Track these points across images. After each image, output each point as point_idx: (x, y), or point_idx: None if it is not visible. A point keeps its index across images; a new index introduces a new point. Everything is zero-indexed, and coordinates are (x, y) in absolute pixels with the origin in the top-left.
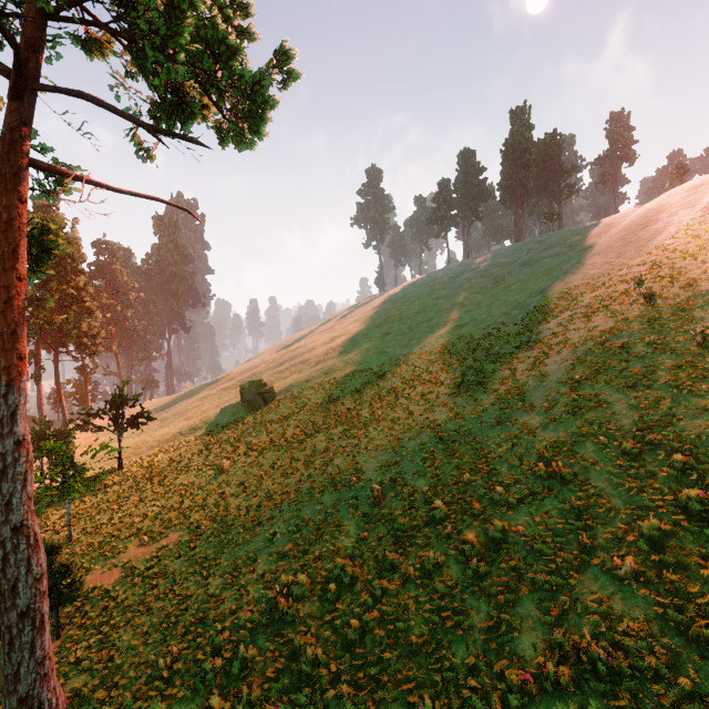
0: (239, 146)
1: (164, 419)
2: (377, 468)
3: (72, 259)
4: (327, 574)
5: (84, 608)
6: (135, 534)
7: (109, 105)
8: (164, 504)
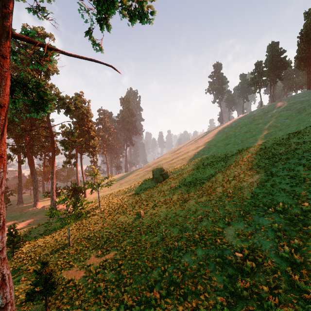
0: (142, 21)
1: (121, 183)
2: (235, 235)
3: (86, 116)
4: None
5: (63, 294)
6: (96, 248)
7: None
8: (111, 232)
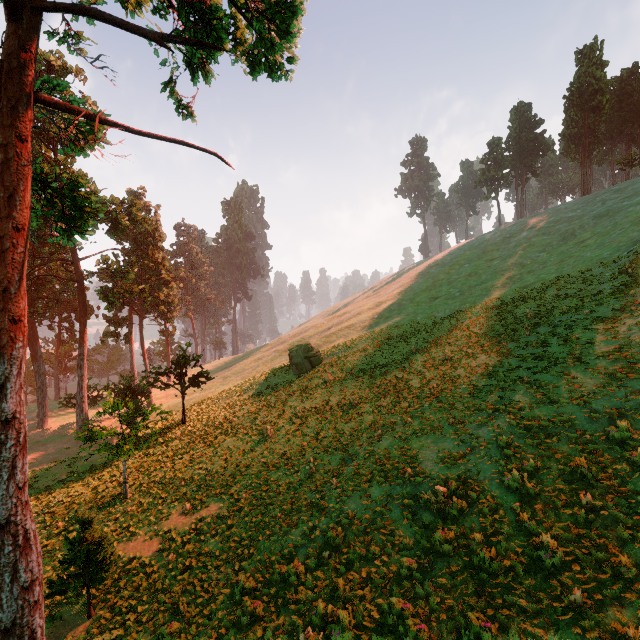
0: (272, 74)
1: (225, 377)
2: (438, 458)
3: (153, 238)
4: (377, 616)
5: (120, 583)
6: (180, 499)
7: (113, 17)
8: (210, 468)
